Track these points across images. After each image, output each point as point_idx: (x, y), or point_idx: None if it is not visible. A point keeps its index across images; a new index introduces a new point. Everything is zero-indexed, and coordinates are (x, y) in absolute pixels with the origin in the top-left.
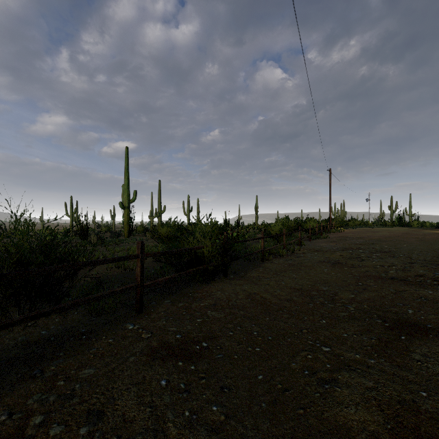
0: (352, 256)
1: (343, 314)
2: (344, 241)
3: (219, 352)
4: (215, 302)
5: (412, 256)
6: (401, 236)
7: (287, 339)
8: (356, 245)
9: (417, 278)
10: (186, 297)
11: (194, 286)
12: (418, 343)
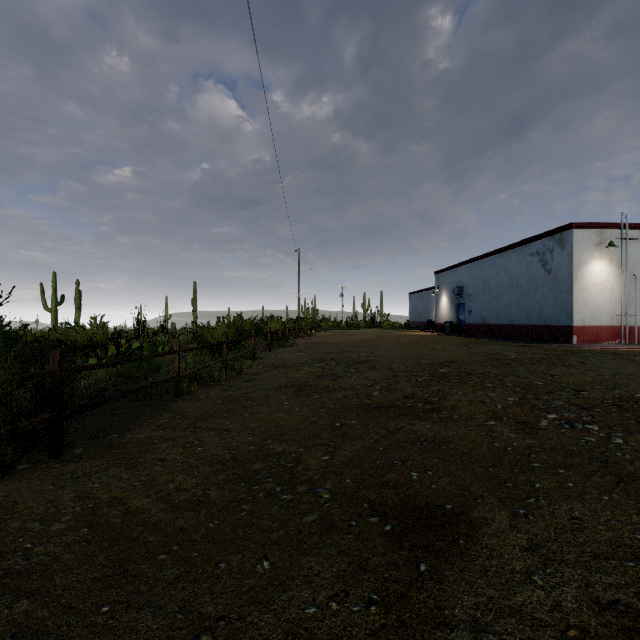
0: (325, 373)
1: (310, 520)
2: (316, 348)
3: None
4: None
5: (394, 367)
6: (377, 340)
7: None
8: (330, 355)
9: (407, 402)
10: None
11: None
12: (453, 581)
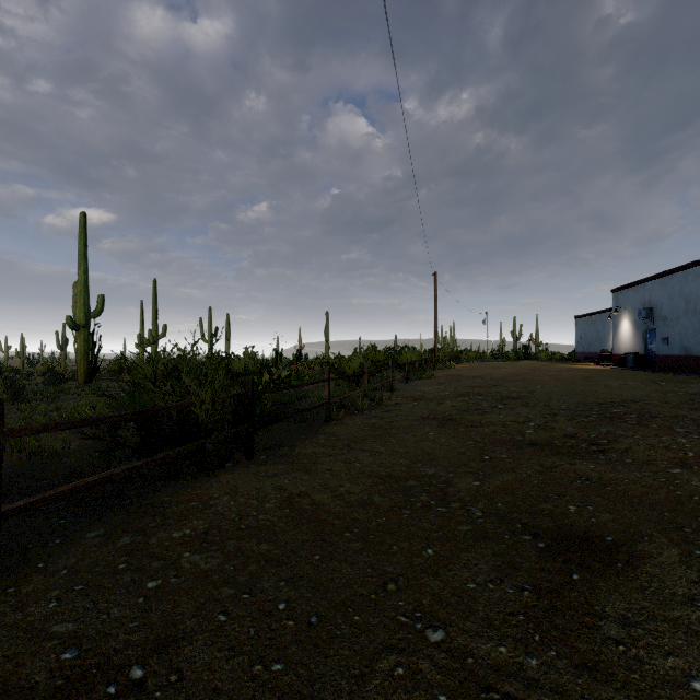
0: (469, 407)
1: (465, 528)
2: (456, 382)
3: (171, 697)
4: (210, 526)
5: (552, 404)
6: (531, 374)
7: (353, 618)
8: (473, 389)
9: (567, 442)
10: (148, 516)
11: (177, 485)
12: (605, 590)
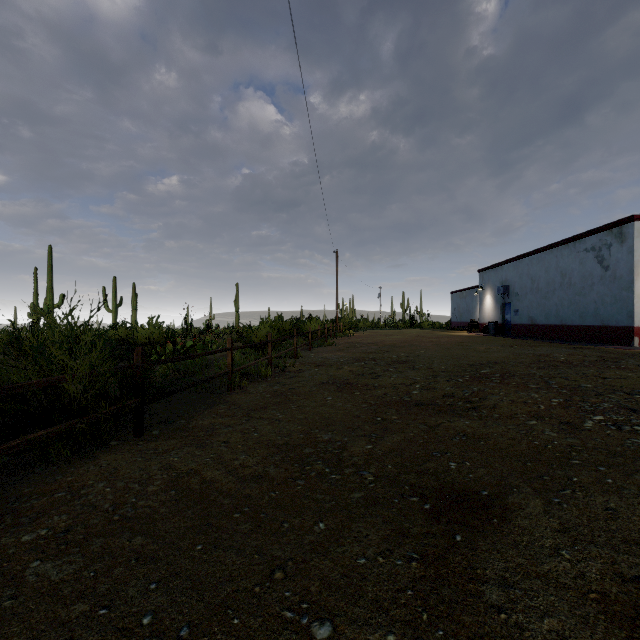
0: (365, 372)
1: (357, 496)
2: (354, 348)
3: None
4: (74, 522)
5: (433, 367)
6: (416, 340)
7: (232, 622)
8: (369, 355)
9: (446, 400)
10: None
11: (44, 473)
12: (485, 549)
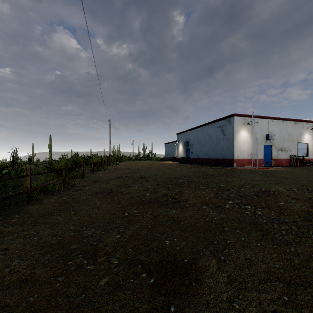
0: (122, 184)
1: (104, 283)
2: (118, 171)
3: None
4: None
5: (157, 180)
6: (149, 166)
7: None
8: (125, 174)
9: (163, 198)
10: None
11: None
12: None
